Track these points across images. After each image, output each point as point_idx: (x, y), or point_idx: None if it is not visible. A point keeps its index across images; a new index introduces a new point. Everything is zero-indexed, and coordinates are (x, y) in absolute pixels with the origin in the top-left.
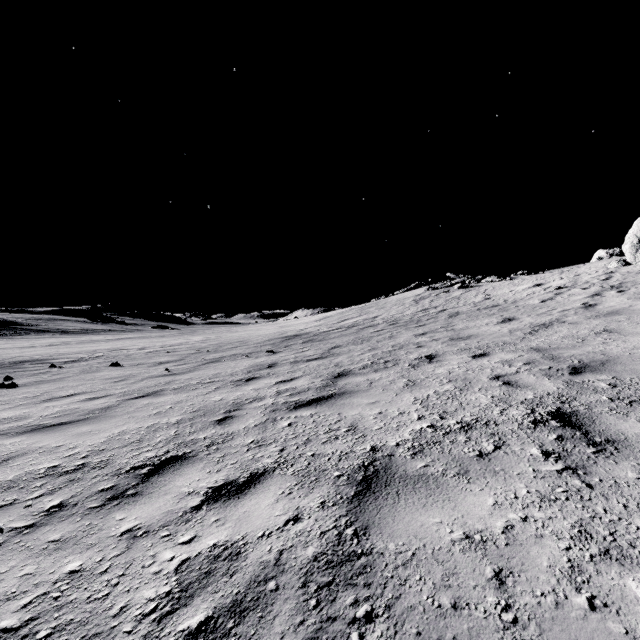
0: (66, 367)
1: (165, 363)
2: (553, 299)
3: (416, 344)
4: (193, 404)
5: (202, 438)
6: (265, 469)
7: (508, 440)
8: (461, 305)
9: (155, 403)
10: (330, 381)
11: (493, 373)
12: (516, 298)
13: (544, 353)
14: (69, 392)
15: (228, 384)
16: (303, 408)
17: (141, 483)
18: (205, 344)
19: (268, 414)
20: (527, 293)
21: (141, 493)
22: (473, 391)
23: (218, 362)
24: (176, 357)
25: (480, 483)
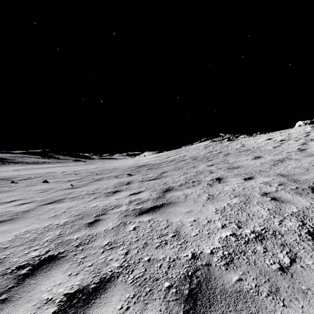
0: (19, 183)
1: (72, 181)
2: (280, 146)
3: (209, 171)
4: (78, 209)
5: (75, 238)
6: (111, 274)
7: (298, 252)
8: (229, 149)
9: (56, 208)
10: (161, 194)
11: (261, 191)
12: (259, 146)
13: (288, 177)
14: (12, 199)
15: (102, 195)
16: (144, 214)
17: (15, 286)
18: (96, 170)
19: (122, 218)
20: (264, 143)
21: (10, 299)
22: (253, 204)
23: (100, 180)
24: (79, 177)
25: (296, 307)
